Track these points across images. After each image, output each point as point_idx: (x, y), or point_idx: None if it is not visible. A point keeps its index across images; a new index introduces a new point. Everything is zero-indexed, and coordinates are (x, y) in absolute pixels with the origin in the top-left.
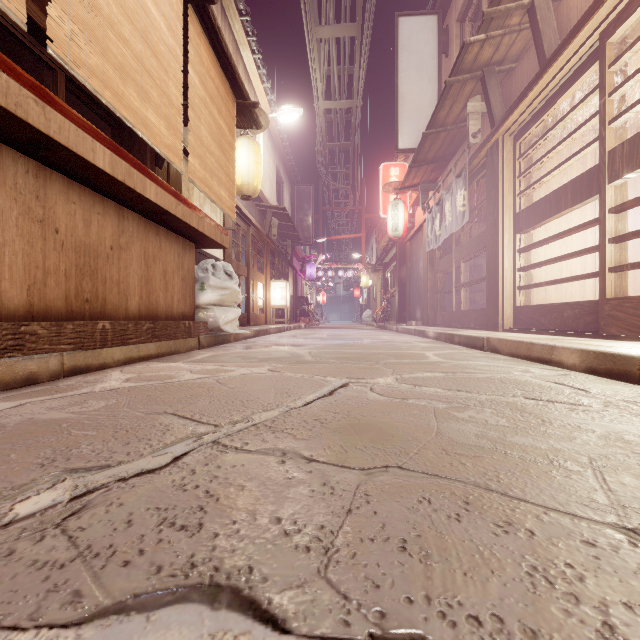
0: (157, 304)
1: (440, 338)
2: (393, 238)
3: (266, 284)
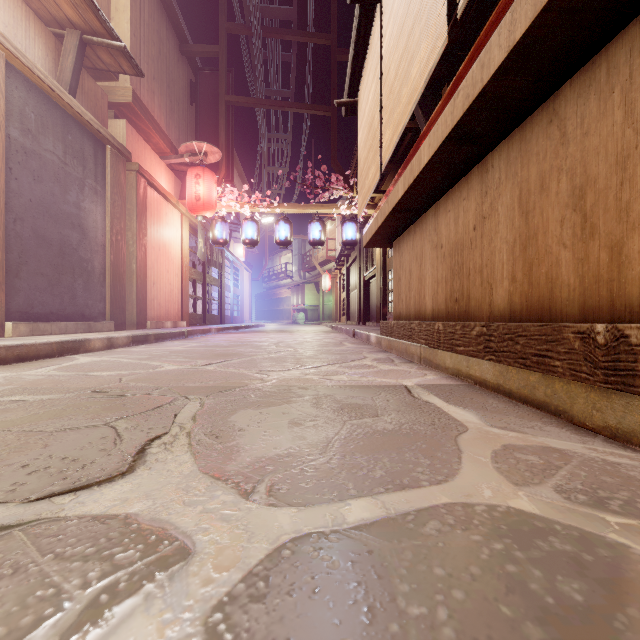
0: (554, 283)
1: None
2: None
3: None
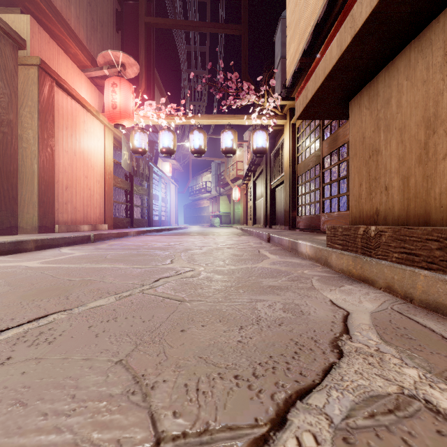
0: None
1: None
2: None
3: None
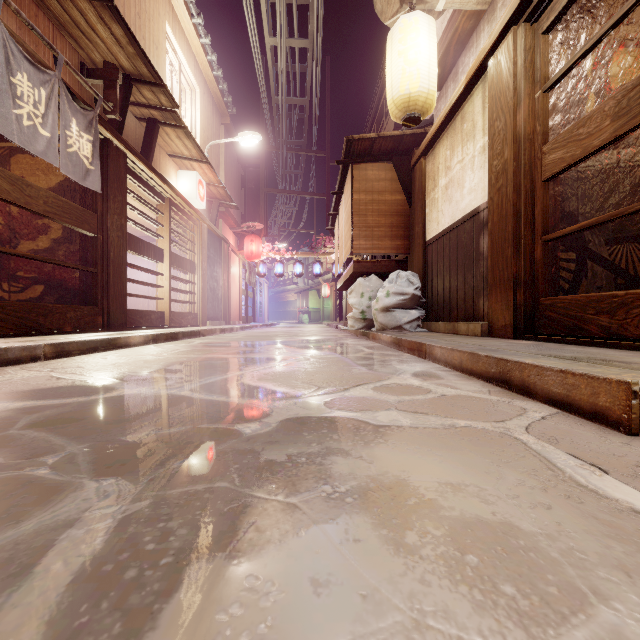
0: None
1: (158, 340)
2: None
3: None
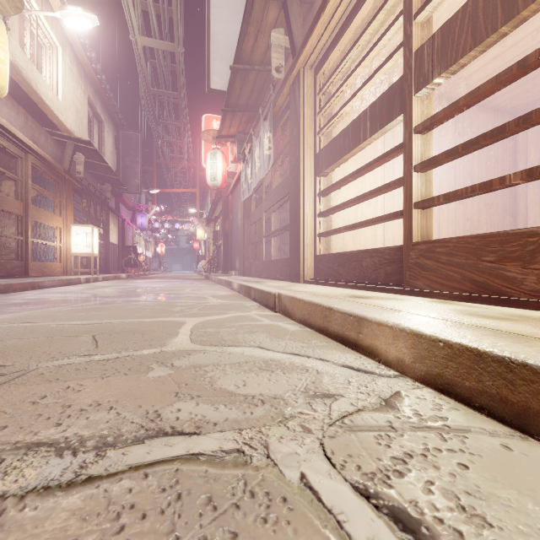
0: None
1: (241, 291)
2: (212, 187)
3: (65, 228)
